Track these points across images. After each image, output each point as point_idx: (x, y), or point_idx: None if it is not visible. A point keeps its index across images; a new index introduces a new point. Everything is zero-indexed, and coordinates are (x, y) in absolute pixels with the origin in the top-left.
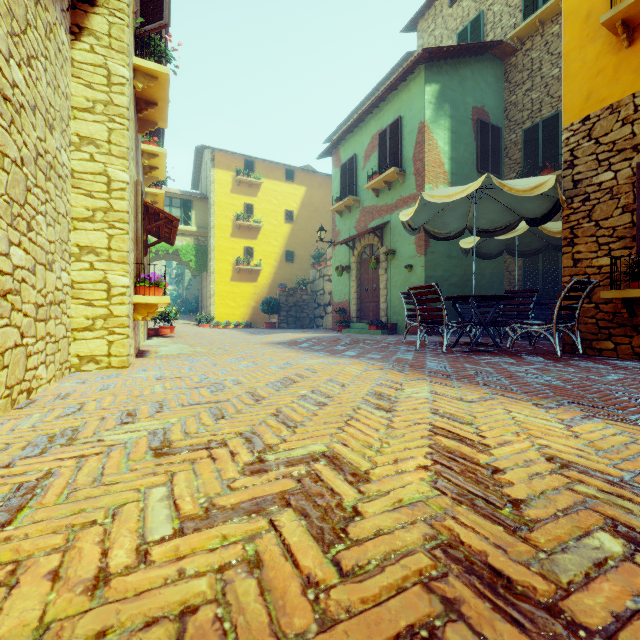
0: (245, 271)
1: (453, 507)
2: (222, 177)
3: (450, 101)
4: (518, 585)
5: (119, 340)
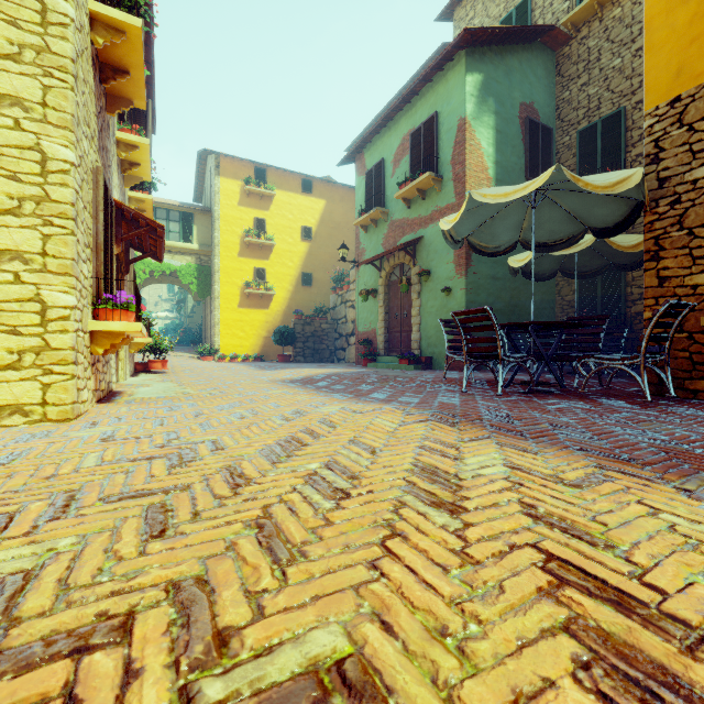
0: (255, 296)
1: None
2: (228, 187)
3: (495, 95)
4: None
5: (59, 382)
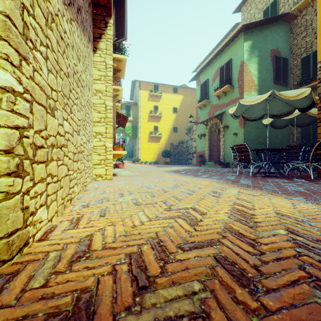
0: (154, 137)
1: (233, 221)
2: (144, 94)
3: (258, 48)
4: (246, 236)
5: (109, 169)
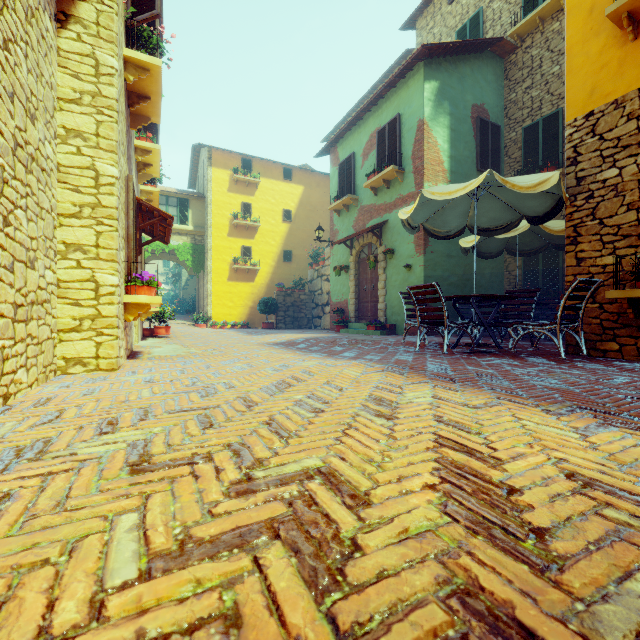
0: (242, 271)
1: (467, 539)
2: (219, 176)
3: (449, 98)
4: None
5: (108, 341)
